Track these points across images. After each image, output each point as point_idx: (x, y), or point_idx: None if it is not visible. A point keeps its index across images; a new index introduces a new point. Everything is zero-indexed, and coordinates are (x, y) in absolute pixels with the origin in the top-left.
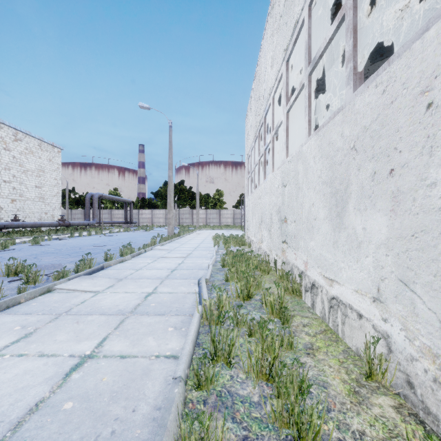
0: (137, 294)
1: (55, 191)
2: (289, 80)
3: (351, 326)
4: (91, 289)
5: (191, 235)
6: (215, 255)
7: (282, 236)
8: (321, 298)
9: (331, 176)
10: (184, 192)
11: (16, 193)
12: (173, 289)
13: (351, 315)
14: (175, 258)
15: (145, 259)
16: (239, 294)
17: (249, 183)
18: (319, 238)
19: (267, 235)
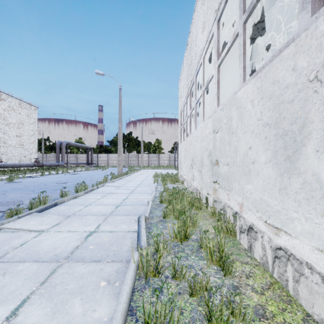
0: (79, 233)
1: (32, 140)
2: (219, 38)
3: (311, 289)
4: (37, 227)
5: (137, 173)
6: (154, 192)
7: (214, 176)
8: (261, 243)
9: (277, 116)
10: (132, 141)
11: (1, 141)
12: (114, 227)
13: (310, 276)
14: (121, 194)
15: (96, 195)
16: (176, 233)
17: (182, 133)
18: (259, 181)
19: (198, 175)
